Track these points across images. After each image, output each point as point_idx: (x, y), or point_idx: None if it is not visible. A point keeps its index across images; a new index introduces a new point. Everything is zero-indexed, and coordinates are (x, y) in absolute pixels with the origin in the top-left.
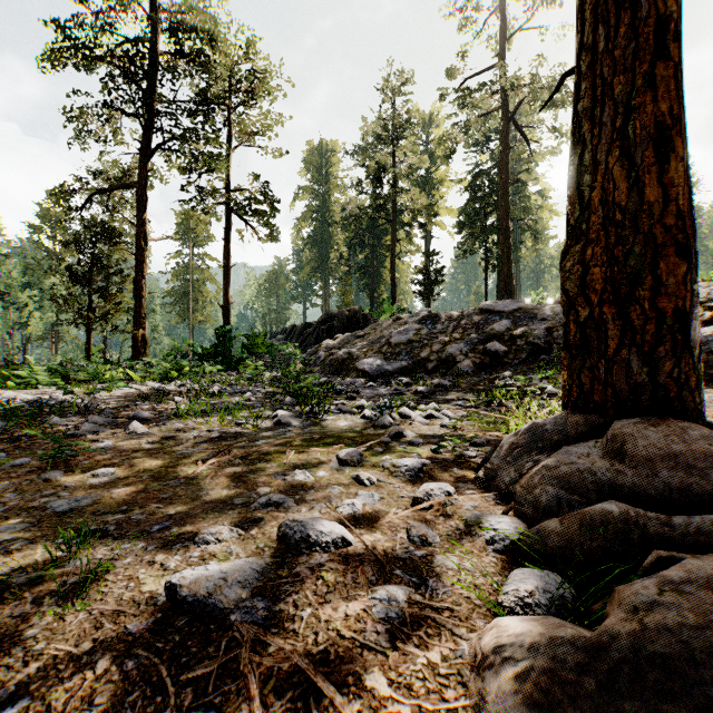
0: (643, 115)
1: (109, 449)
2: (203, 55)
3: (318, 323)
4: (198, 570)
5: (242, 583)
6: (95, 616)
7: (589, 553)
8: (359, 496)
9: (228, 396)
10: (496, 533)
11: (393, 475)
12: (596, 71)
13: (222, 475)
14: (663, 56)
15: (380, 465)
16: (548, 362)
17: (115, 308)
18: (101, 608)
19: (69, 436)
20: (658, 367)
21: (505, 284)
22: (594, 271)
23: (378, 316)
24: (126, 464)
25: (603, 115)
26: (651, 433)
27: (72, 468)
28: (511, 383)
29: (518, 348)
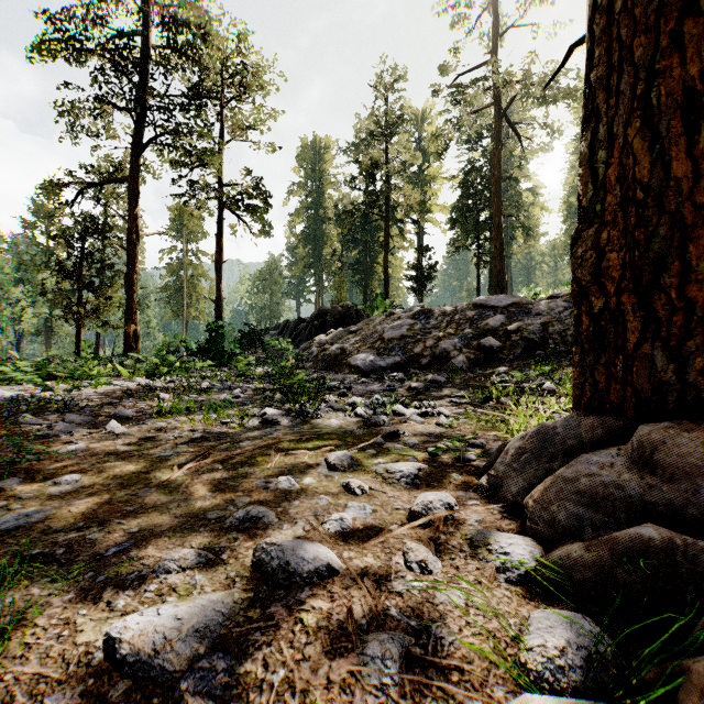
0: (668, 80)
1: (80, 452)
2: (195, 49)
3: (311, 319)
4: (147, 616)
5: (201, 632)
6: (8, 683)
7: (626, 590)
8: (349, 508)
9: (217, 392)
10: (508, 558)
11: (387, 481)
12: (612, 35)
13: (198, 482)
14: (691, 12)
15: (372, 470)
16: (544, 358)
17: (105, 302)
18: (19, 671)
19: (41, 436)
20: (687, 363)
21: (497, 280)
22: (610, 256)
23: (371, 312)
24: (95, 469)
25: (620, 83)
26: (684, 440)
27: (34, 474)
28: (507, 379)
29: (513, 343)
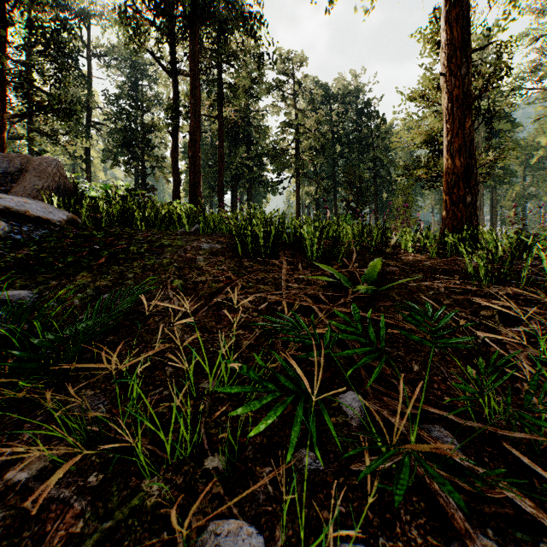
0: None
1: None
2: None
3: None
4: None
5: None
6: None
7: None
8: None
9: None
10: None
11: None
12: None
13: None
14: None
15: None
16: None
17: None
18: None
19: None
20: None
21: None
22: None
23: None
24: None
25: None
26: None
27: None
28: None
29: None
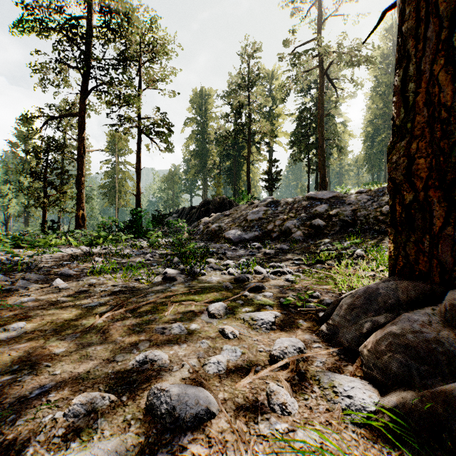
0: None
1: (31, 303)
2: (122, 28)
3: (199, 206)
4: None
5: None
6: None
7: None
8: (223, 351)
9: (135, 256)
10: (351, 401)
11: (252, 327)
12: None
13: (112, 328)
14: None
15: (241, 317)
16: (354, 233)
17: (62, 196)
18: None
19: (5, 290)
20: None
21: (321, 181)
22: (419, 161)
23: (238, 202)
24: (38, 317)
25: (427, 31)
26: None
27: None
28: (330, 248)
29: (333, 223)
